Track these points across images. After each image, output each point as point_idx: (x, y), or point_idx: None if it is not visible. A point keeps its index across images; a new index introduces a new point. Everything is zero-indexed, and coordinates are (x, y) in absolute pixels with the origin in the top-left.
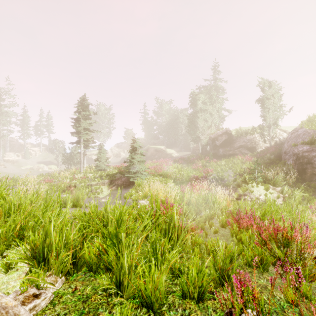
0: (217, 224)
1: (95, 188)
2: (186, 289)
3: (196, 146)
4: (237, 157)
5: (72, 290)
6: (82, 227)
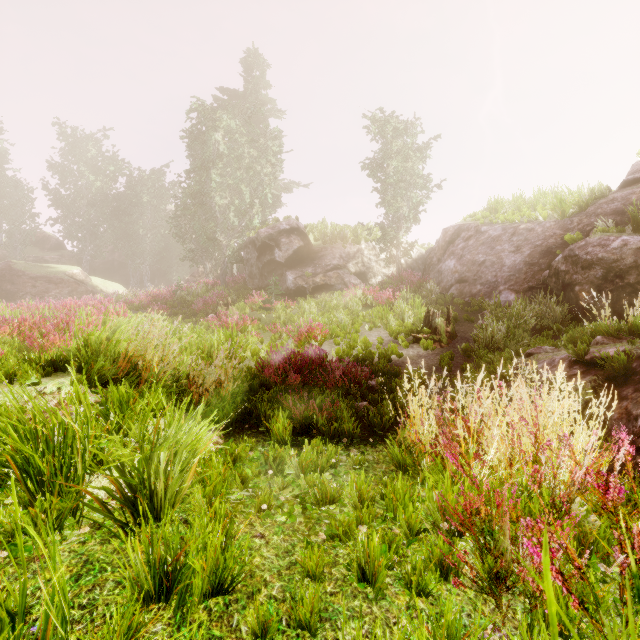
0: None
1: None
2: None
3: (195, 275)
4: (349, 292)
5: None
6: None
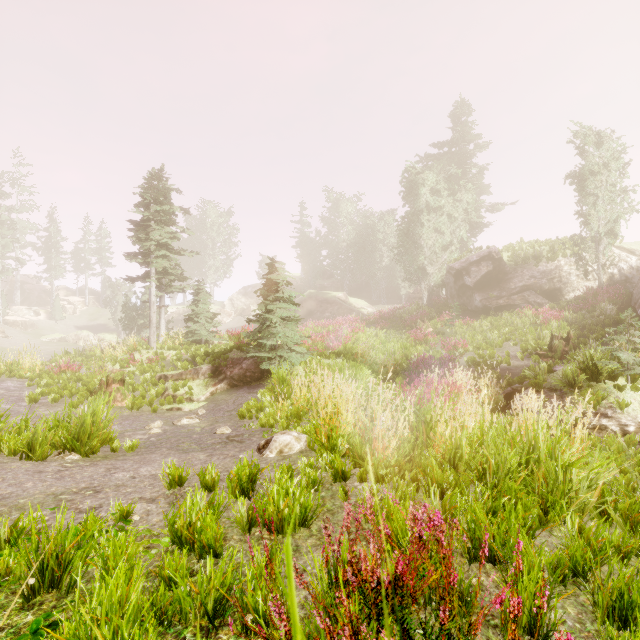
0: None
1: (173, 387)
2: None
3: (414, 292)
4: (521, 312)
5: None
6: None
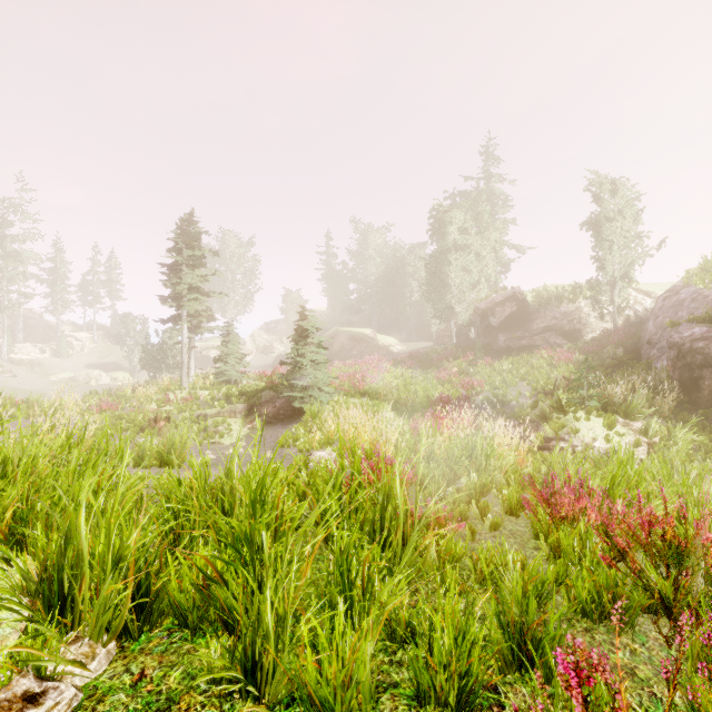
0: (497, 508)
1: (213, 424)
2: (427, 681)
3: (444, 330)
4: (539, 352)
5: (132, 678)
6: (170, 516)
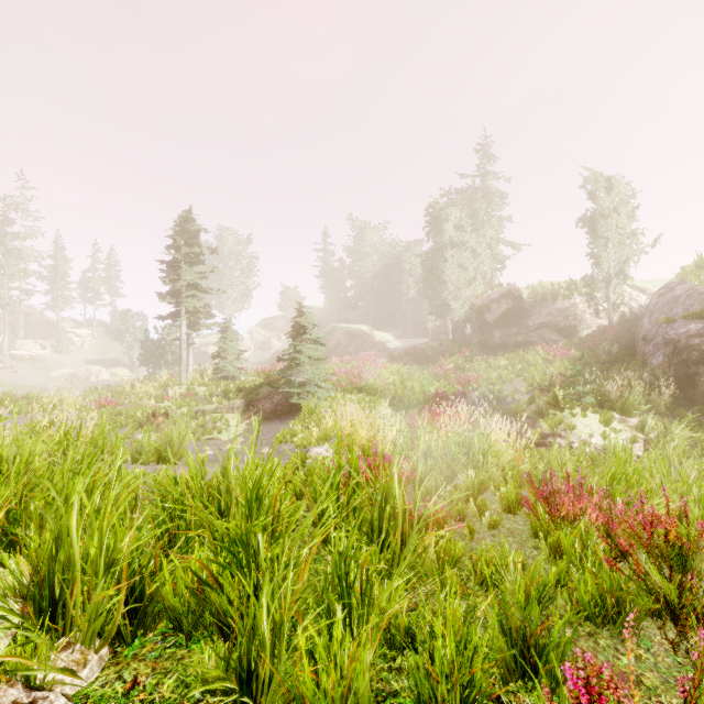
0: (495, 506)
1: (211, 420)
2: (428, 691)
3: (440, 326)
4: (535, 349)
5: (124, 686)
6: (165, 516)
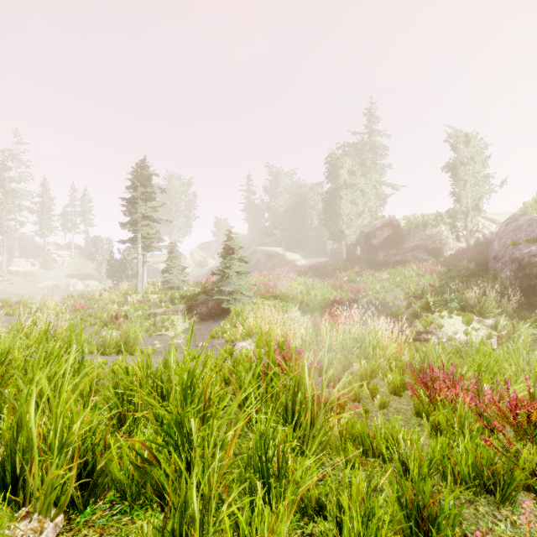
0: (383, 389)
1: (160, 320)
2: None
3: (337, 248)
4: (410, 266)
5: None
6: (117, 400)
